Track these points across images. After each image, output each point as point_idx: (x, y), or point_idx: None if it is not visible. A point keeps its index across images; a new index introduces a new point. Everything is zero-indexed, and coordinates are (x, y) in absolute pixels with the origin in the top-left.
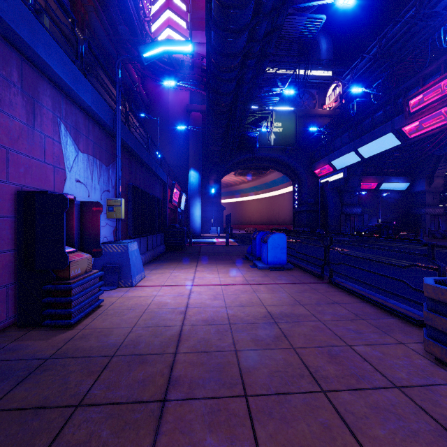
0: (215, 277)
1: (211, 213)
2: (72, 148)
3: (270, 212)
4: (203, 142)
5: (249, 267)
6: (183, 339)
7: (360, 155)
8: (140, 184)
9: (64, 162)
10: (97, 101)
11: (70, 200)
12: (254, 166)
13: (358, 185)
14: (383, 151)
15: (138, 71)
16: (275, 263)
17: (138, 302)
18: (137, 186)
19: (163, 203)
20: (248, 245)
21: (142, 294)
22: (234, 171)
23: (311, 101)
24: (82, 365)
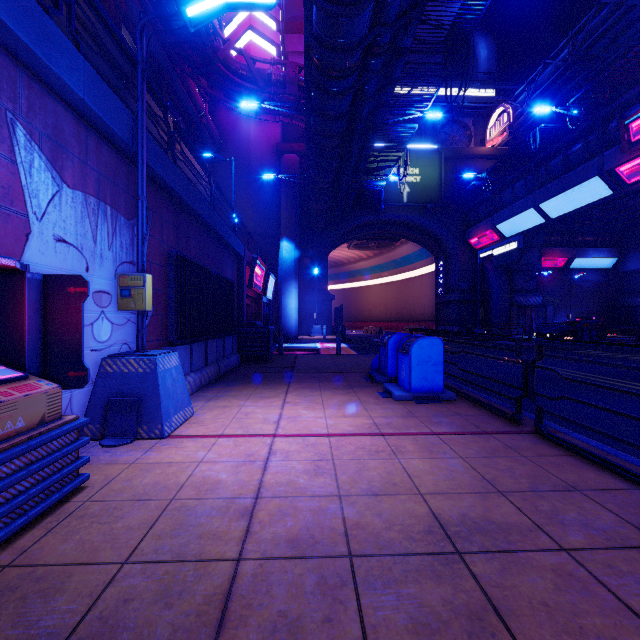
0: (318, 417)
1: (313, 304)
2: (47, 176)
3: (401, 303)
4: (301, 199)
5: (378, 396)
6: (232, 619)
7: (544, 214)
8: (197, 255)
9: (25, 200)
10: (100, 94)
11: (18, 272)
12: (377, 235)
13: (538, 261)
14: (583, 206)
15: (206, 95)
16: (424, 390)
17: (161, 480)
18: (187, 257)
19: (237, 288)
20: (370, 354)
21: (175, 457)
22: (347, 242)
23: (464, 136)
24: None
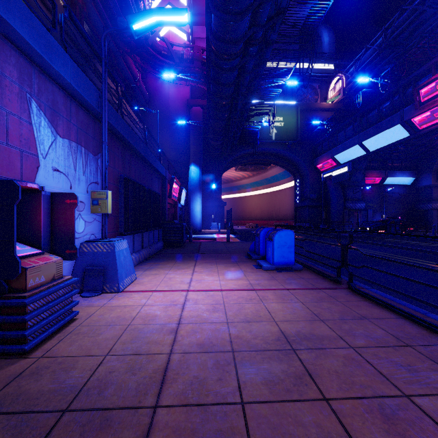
0: (215, 280)
1: (211, 208)
2: (48, 131)
3: (271, 208)
4: (204, 137)
5: (253, 268)
6: (169, 379)
7: (365, 148)
8: (136, 177)
9: (36, 146)
10: (79, 79)
11: (37, 191)
12: (255, 161)
13: (362, 180)
14: (390, 143)
15: (139, 67)
16: (282, 263)
17: (121, 315)
18: (131, 179)
19: (161, 198)
20: (250, 241)
21: (128, 302)
22: (235, 166)
23: (313, 95)
24: (14, 431)
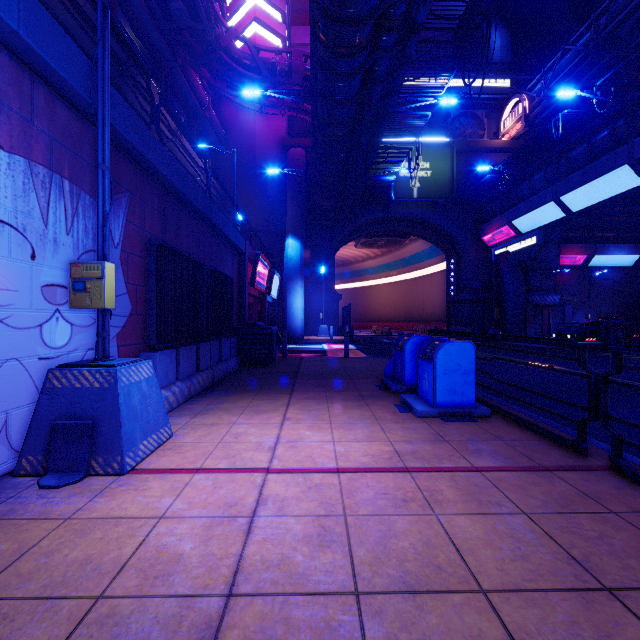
0: (324, 441)
1: (319, 304)
2: None
3: (410, 303)
4: (308, 196)
5: (395, 411)
6: None
7: (565, 207)
8: (190, 248)
9: None
10: (45, 32)
11: None
12: (386, 232)
13: (555, 258)
14: (609, 198)
15: (209, 89)
16: (451, 404)
17: (96, 553)
18: (173, 247)
19: (238, 286)
20: (381, 357)
21: (129, 507)
22: (355, 240)
23: (477, 128)
24: None
